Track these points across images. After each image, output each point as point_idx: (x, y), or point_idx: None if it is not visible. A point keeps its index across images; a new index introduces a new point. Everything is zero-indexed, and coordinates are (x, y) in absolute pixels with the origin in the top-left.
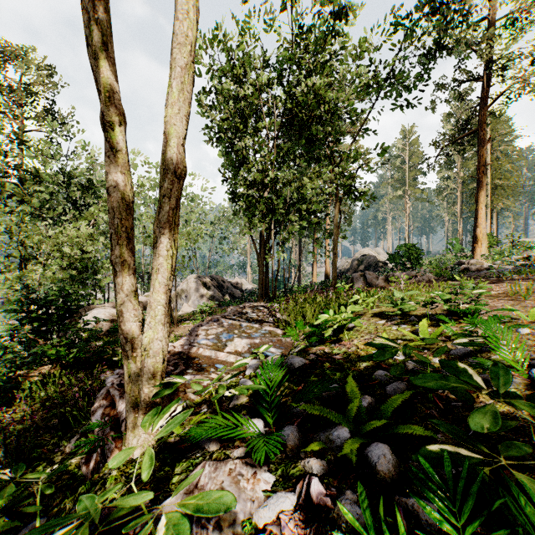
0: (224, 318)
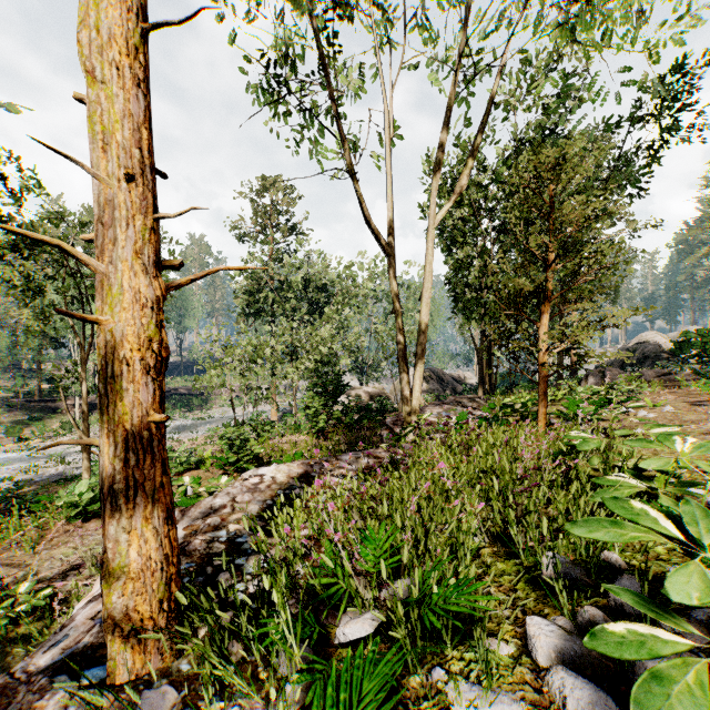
0: (443, 404)
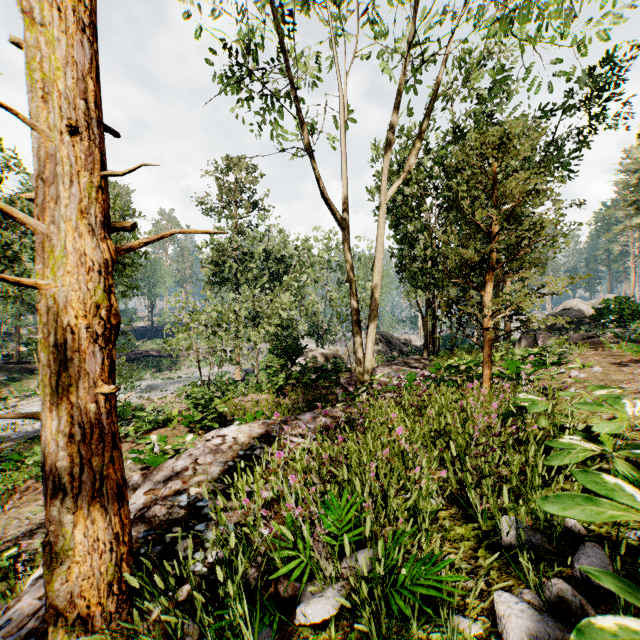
0: (392, 364)
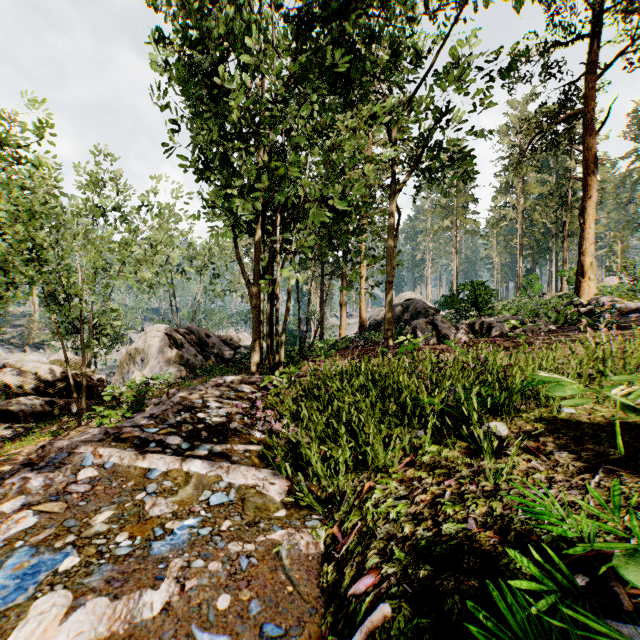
0: (97, 448)
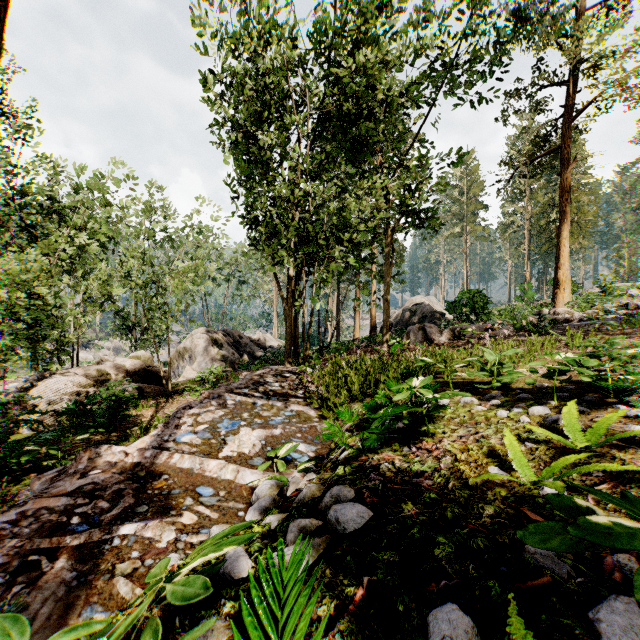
0: (229, 393)
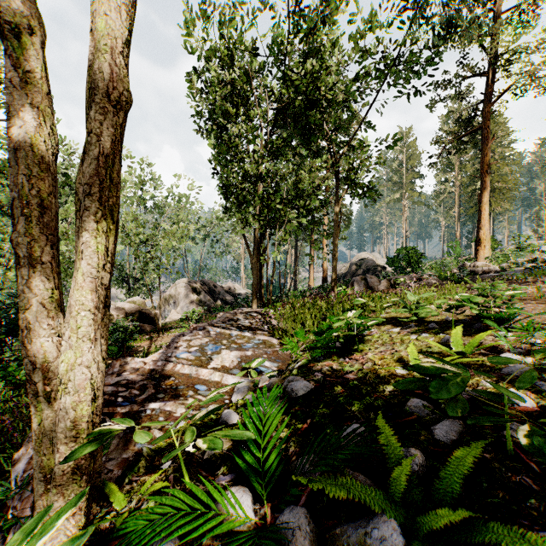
0: (211, 327)
